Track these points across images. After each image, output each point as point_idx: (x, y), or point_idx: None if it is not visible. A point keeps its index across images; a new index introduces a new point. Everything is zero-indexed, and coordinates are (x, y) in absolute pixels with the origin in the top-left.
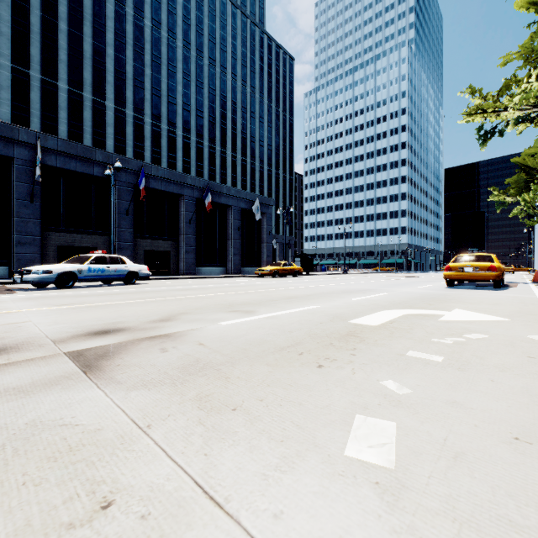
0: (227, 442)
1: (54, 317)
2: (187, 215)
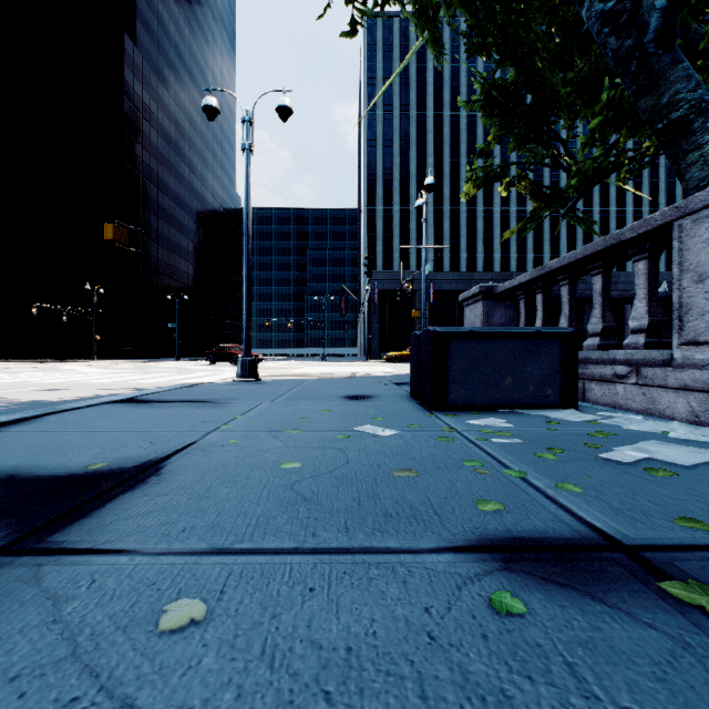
0: None
1: None
2: None
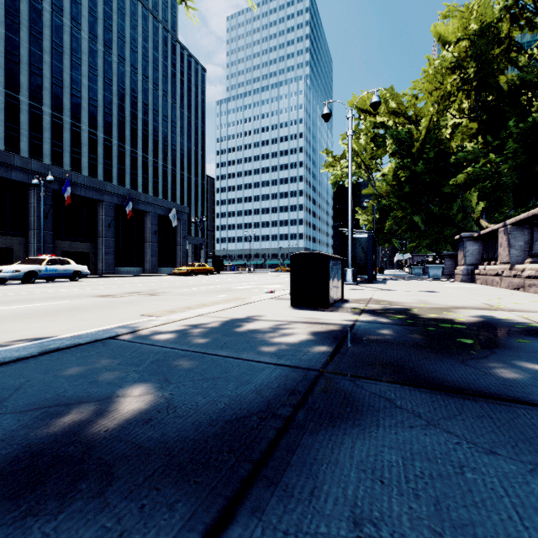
0: (199, 297)
1: (94, 291)
2: (106, 219)
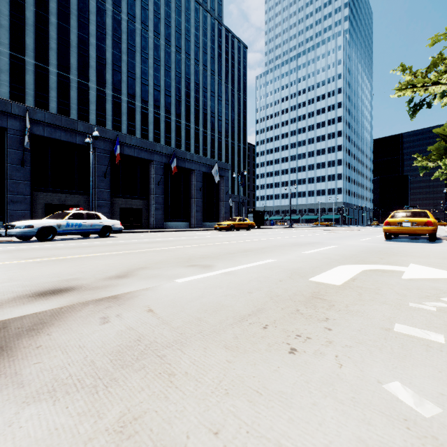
0: None
1: (13, 272)
2: (156, 178)
